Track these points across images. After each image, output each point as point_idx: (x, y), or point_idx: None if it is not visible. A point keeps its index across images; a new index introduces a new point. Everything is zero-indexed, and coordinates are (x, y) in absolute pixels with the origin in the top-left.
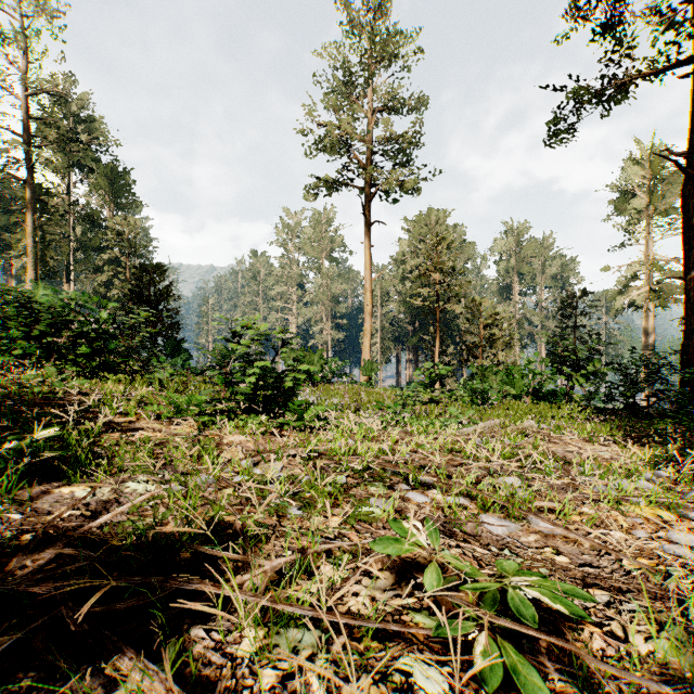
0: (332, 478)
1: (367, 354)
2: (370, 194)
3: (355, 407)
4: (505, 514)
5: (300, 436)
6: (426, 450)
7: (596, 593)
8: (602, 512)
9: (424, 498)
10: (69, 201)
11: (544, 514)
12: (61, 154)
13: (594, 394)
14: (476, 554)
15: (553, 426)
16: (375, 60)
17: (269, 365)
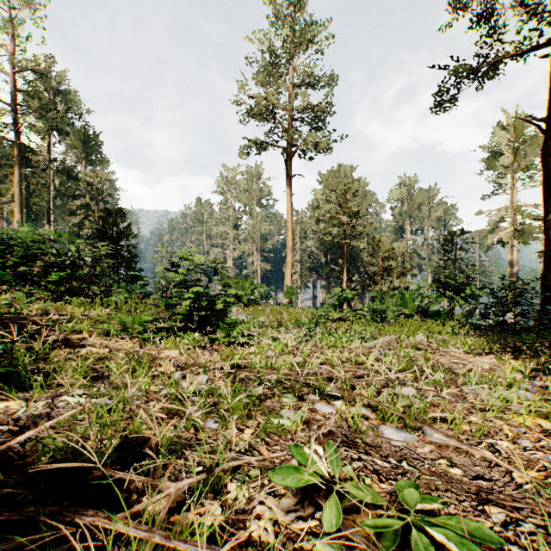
0: (245, 394)
1: (288, 281)
2: (291, 153)
3: (277, 324)
4: (403, 424)
5: (227, 351)
6: (334, 363)
7: (492, 511)
8: (490, 423)
9: (330, 409)
10: (50, 158)
11: (437, 424)
12: (42, 120)
13: (471, 313)
14: (376, 467)
15: (440, 341)
16: (295, 44)
17: (202, 290)
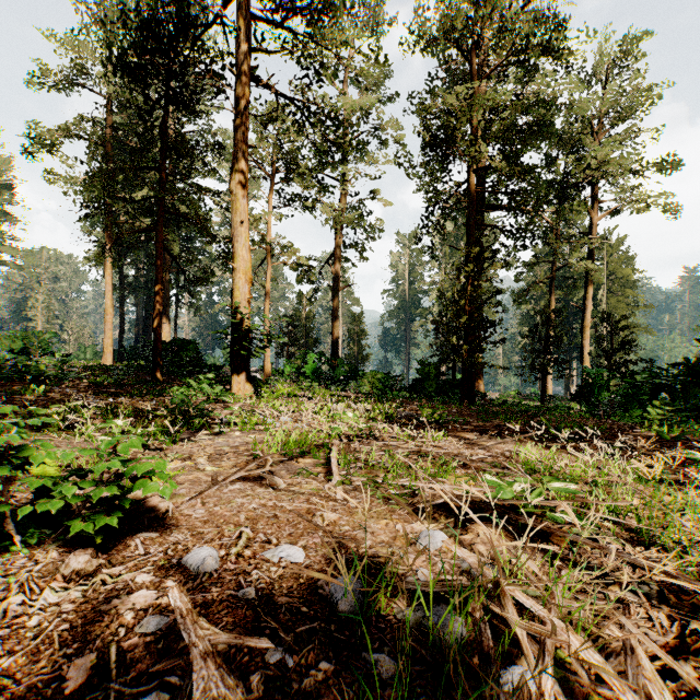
0: None
1: None
2: None
3: None
4: None
5: None
6: None
7: None
8: None
9: None
10: None
11: None
12: None
13: None
14: None
15: None
16: None
17: None
